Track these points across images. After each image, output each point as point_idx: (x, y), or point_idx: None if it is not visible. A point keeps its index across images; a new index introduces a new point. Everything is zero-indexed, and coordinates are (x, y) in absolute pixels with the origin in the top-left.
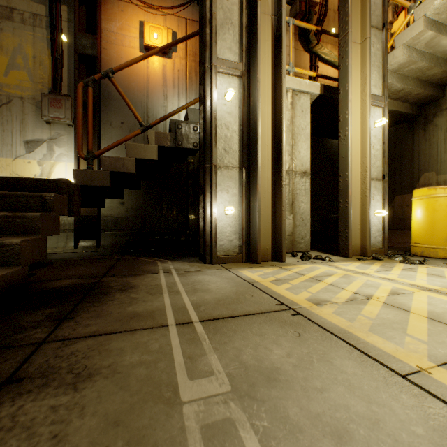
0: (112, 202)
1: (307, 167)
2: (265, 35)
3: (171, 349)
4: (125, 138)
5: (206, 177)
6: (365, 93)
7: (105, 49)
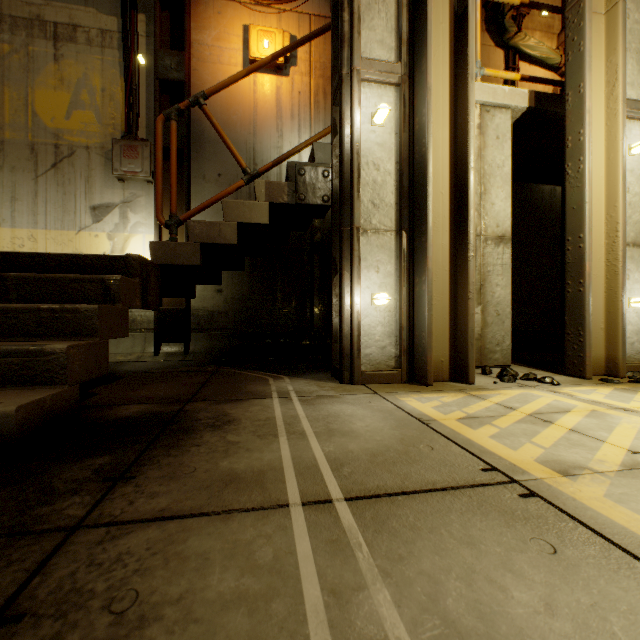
0: (206, 289)
1: (506, 228)
2: (438, 14)
3: (296, 565)
4: (222, 194)
5: (343, 247)
6: (615, 97)
7: (196, 70)
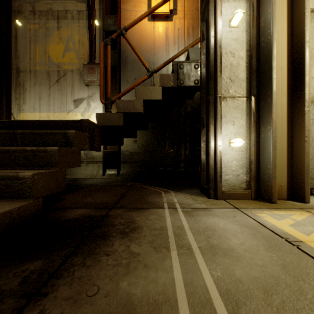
0: (128, 140)
1: None
2: None
3: None
4: (135, 84)
5: (209, 109)
6: None
7: (123, 24)
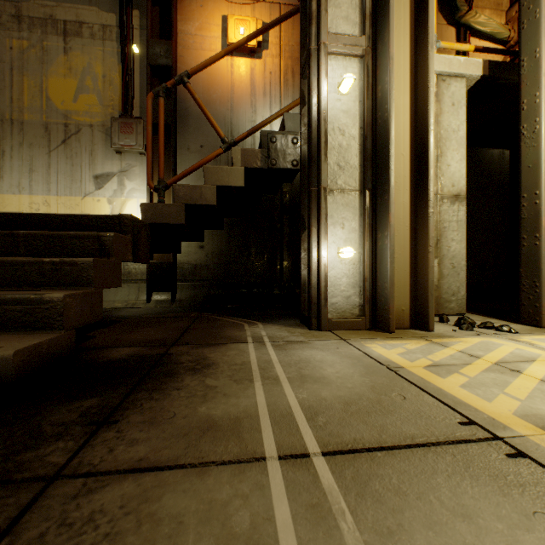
0: (190, 245)
1: (461, 187)
2: None
3: (275, 537)
4: (203, 161)
5: (311, 205)
6: None
7: (182, 56)
